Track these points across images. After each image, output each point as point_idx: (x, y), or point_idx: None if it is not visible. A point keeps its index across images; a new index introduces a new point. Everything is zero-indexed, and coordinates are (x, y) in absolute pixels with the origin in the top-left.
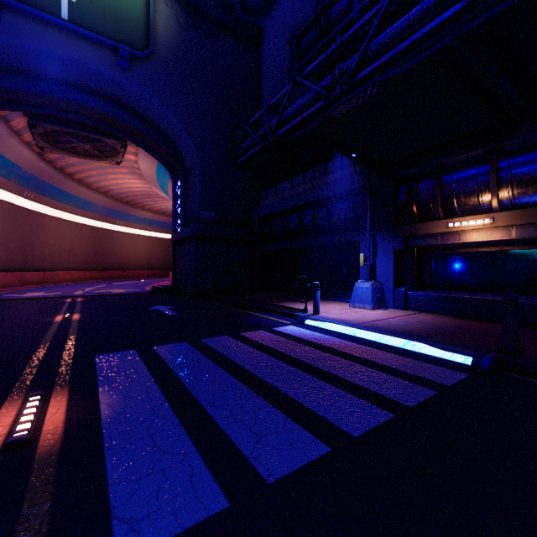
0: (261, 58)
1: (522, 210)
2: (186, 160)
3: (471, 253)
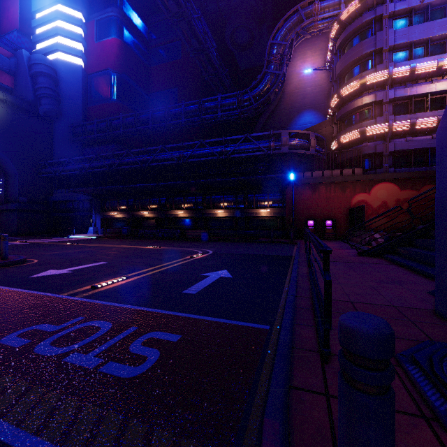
0: (54, 127)
1: (121, 212)
2: (9, 171)
3: (118, 220)
